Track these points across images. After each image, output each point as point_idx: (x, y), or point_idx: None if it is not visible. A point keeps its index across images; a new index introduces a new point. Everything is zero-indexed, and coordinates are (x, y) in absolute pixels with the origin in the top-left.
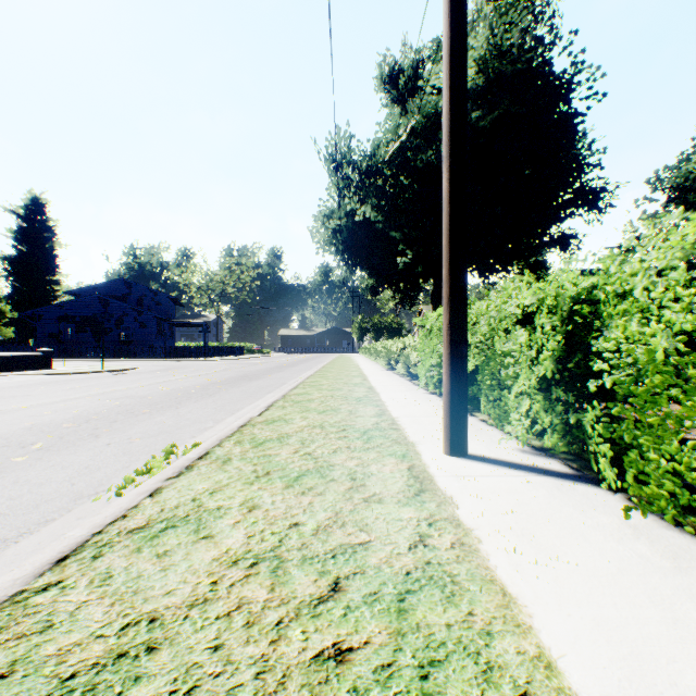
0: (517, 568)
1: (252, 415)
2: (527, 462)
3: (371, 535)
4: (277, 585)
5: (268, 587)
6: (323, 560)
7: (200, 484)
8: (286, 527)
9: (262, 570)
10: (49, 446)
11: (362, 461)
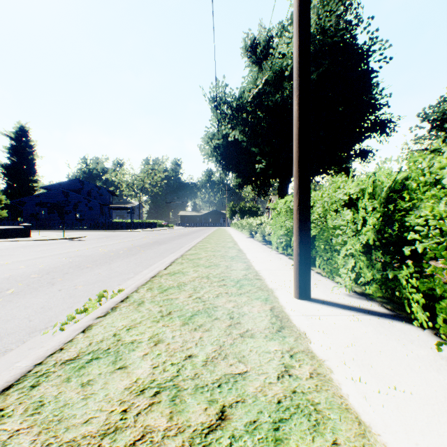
0: (364, 396)
1: (160, 269)
2: (355, 304)
3: (247, 366)
4: (175, 414)
5: (167, 416)
6: (211, 389)
7: (120, 322)
8: (182, 359)
9: (163, 399)
10: (18, 291)
11: (237, 304)
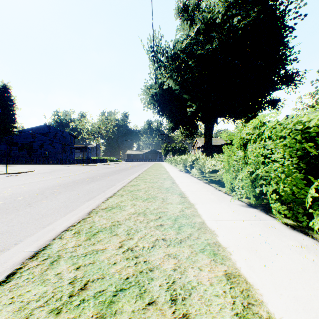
0: None
1: None
2: None
3: None
4: None
5: None
6: None
7: None
8: None
9: None
10: None
11: None
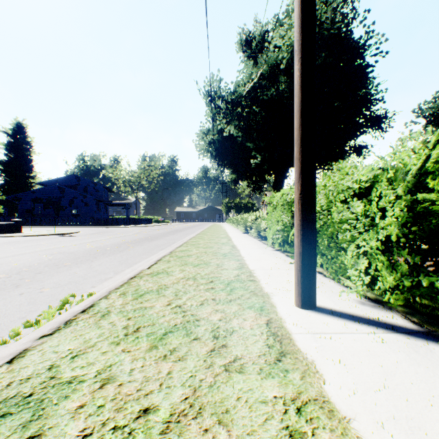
0: None
1: (143, 268)
2: (371, 316)
3: (231, 433)
4: None
5: None
6: None
7: (68, 344)
8: (133, 417)
9: None
10: None
11: (225, 315)
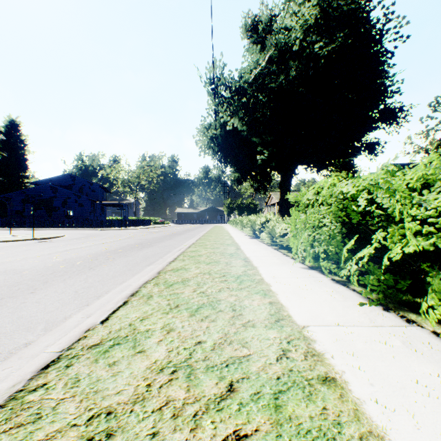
0: None
1: (93, 322)
2: None
3: None
4: None
5: None
6: None
7: None
8: None
9: None
10: None
11: None
